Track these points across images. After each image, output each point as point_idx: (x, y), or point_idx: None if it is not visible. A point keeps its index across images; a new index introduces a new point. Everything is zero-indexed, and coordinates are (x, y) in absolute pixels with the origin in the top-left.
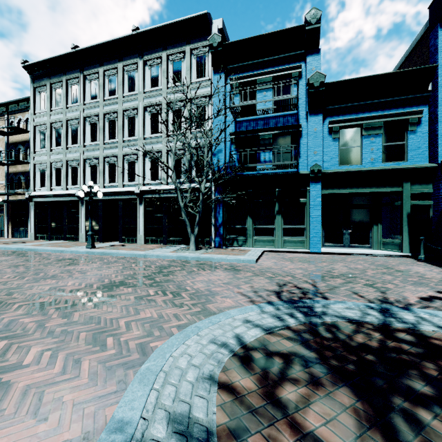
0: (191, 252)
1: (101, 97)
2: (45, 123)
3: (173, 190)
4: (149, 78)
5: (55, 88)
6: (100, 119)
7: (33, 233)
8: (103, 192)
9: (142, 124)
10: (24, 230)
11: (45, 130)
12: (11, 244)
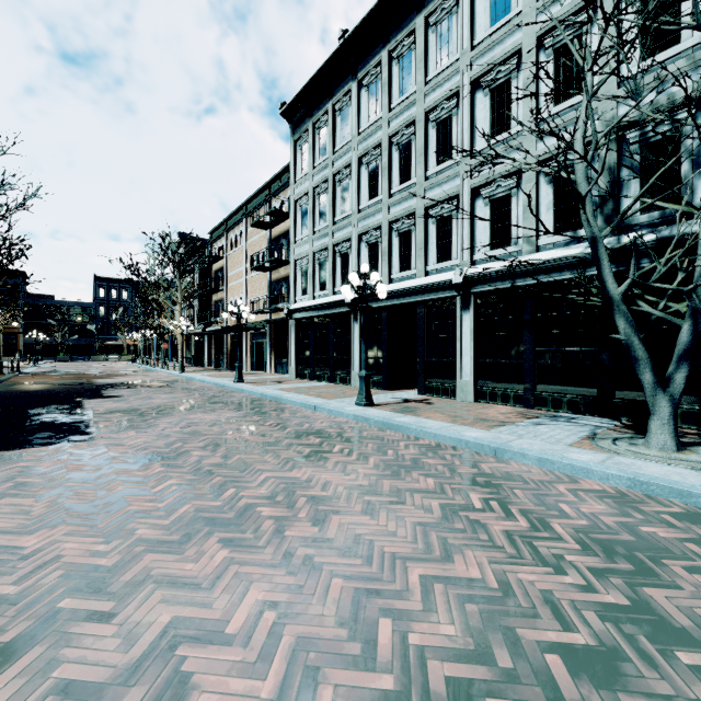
0: (669, 459)
1: (386, 105)
2: (306, 191)
3: (554, 265)
4: (485, 7)
5: (319, 128)
6: (383, 149)
7: (293, 367)
8: (389, 291)
9: (468, 123)
10: (287, 363)
11: (307, 202)
12: (261, 385)
